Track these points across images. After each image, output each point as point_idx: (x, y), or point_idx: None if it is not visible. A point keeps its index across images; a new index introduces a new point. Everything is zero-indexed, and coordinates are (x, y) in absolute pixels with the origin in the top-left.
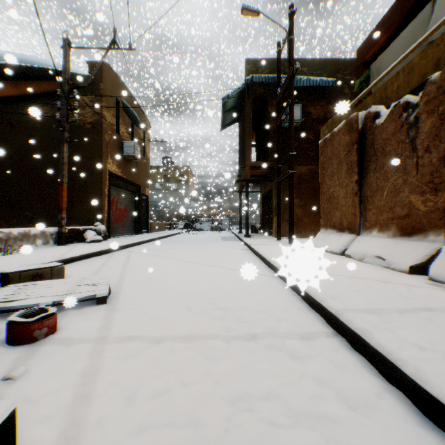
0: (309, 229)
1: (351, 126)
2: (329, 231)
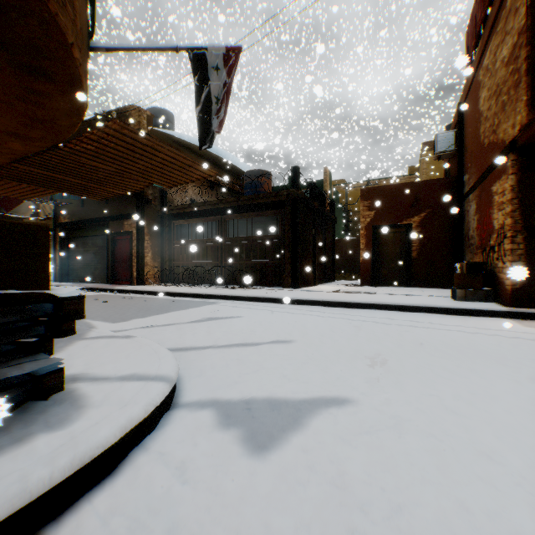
0: None
1: None
2: None
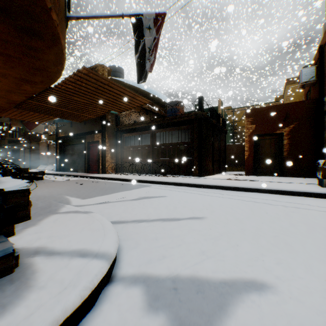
0: (39, 165)
1: (47, 142)
2: (43, 165)
